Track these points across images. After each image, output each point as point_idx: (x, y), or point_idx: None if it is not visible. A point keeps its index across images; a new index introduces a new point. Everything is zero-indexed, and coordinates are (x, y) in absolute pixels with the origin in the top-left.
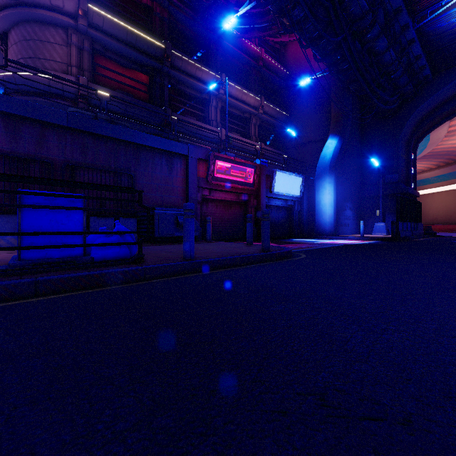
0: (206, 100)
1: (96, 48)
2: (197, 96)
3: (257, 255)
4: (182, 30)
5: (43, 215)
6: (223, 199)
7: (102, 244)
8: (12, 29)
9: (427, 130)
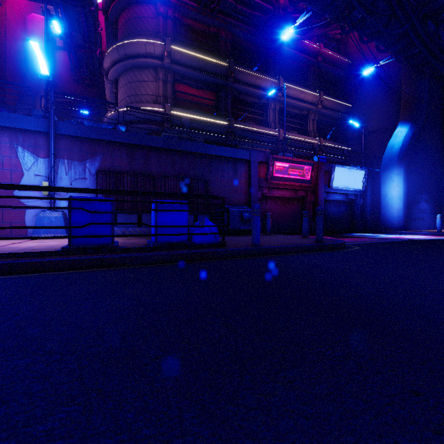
0: (265, 104)
1: (176, 78)
2: (256, 102)
3: (311, 245)
4: (243, 45)
5: (167, 215)
6: (281, 196)
7: (201, 234)
8: (121, 76)
9: None
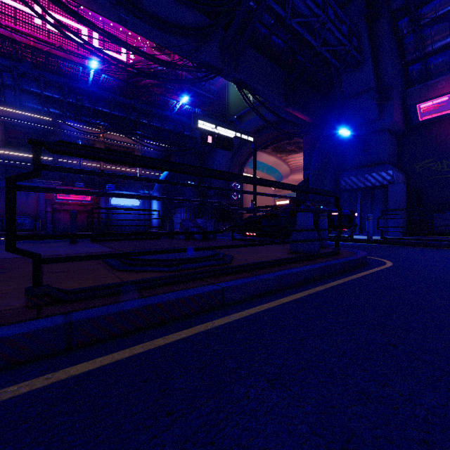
0: (93, 144)
1: (8, 127)
2: (85, 142)
3: None
4: None
5: None
6: (72, 209)
7: None
8: None
9: (245, 159)
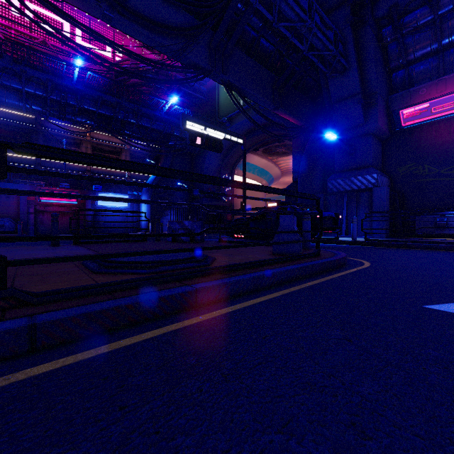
0: (79, 143)
1: None
2: (71, 142)
3: None
4: None
5: None
6: (57, 211)
7: None
8: None
9: (236, 161)
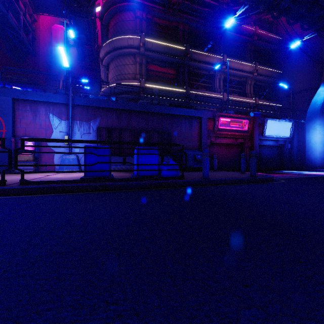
0: (213, 75)
1: (148, 61)
2: (206, 74)
3: (246, 178)
4: (196, 33)
5: (145, 157)
6: (224, 143)
7: (167, 170)
8: (111, 62)
9: None
